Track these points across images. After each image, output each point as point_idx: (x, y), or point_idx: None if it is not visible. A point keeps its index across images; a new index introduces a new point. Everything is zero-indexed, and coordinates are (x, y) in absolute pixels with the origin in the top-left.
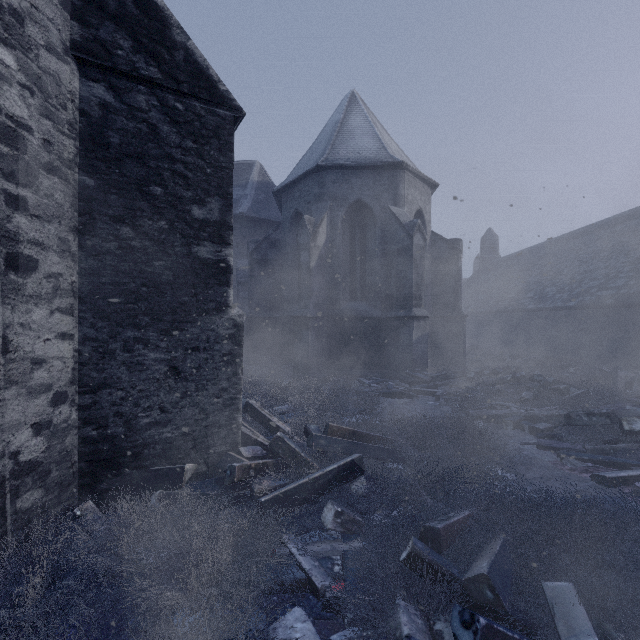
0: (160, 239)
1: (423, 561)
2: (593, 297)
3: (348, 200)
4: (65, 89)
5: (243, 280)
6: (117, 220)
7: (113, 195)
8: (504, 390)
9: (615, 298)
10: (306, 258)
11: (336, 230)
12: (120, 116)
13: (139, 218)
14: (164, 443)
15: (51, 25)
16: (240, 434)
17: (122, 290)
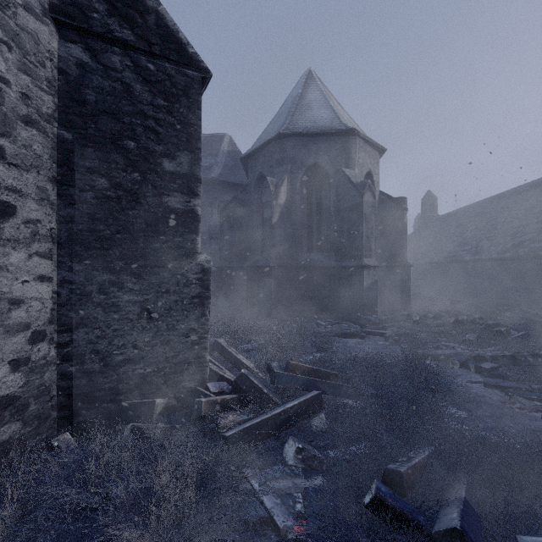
0: (133, 190)
1: (388, 507)
2: (526, 249)
3: (306, 164)
4: (44, 48)
5: (215, 235)
6: (93, 171)
7: (89, 148)
8: (448, 332)
9: None
10: (269, 214)
11: (295, 190)
12: (96, 75)
13: (114, 170)
14: (137, 379)
15: None
16: (208, 371)
17: (98, 236)
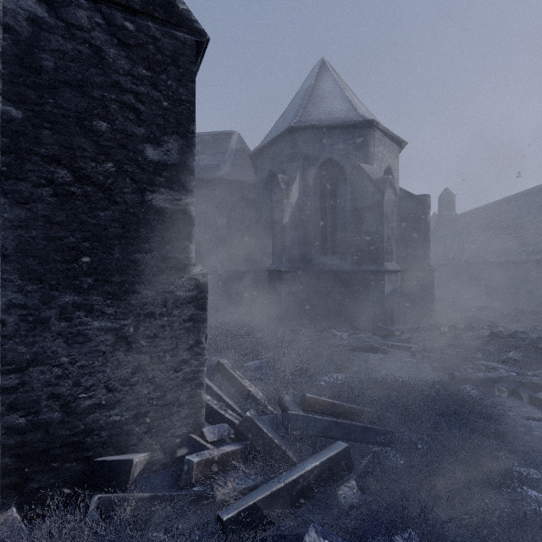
0: (106, 184)
1: None
2: None
3: (319, 159)
4: None
5: (222, 237)
6: (51, 160)
7: (46, 130)
8: (485, 348)
9: None
10: (279, 215)
11: (308, 188)
12: (55, 34)
13: (79, 158)
14: (111, 428)
15: None
16: (204, 412)
17: (58, 246)
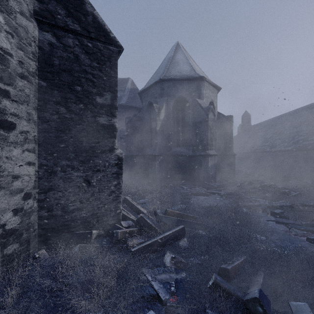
0: (80, 113)
1: (221, 287)
2: (300, 145)
3: (175, 96)
4: (30, 35)
5: (123, 137)
6: (57, 103)
7: (55, 91)
8: (256, 192)
9: (312, 145)
10: (154, 125)
11: (169, 111)
12: (59, 50)
13: (69, 103)
14: (82, 219)
15: (23, 1)
16: (121, 215)
17: (60, 140)
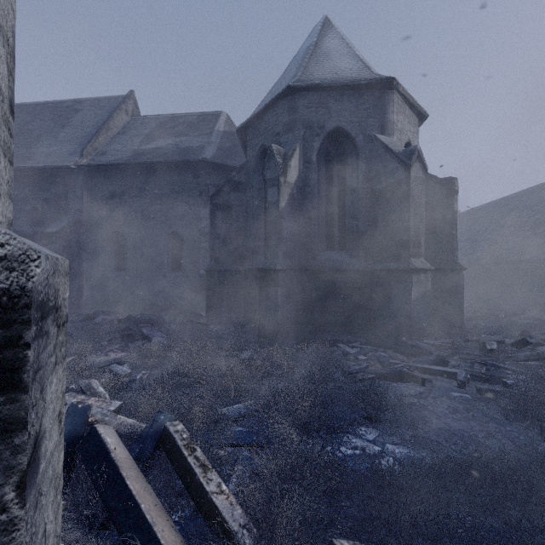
0: None
1: None
2: None
3: (325, 128)
4: None
5: (206, 230)
6: None
7: None
8: None
9: None
10: (274, 196)
11: (310, 164)
12: None
13: None
14: None
15: None
16: None
17: None
